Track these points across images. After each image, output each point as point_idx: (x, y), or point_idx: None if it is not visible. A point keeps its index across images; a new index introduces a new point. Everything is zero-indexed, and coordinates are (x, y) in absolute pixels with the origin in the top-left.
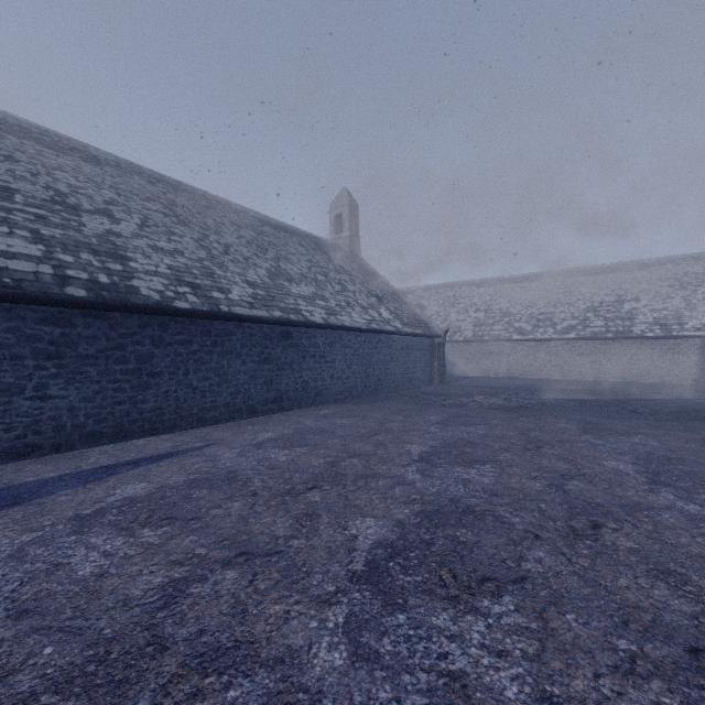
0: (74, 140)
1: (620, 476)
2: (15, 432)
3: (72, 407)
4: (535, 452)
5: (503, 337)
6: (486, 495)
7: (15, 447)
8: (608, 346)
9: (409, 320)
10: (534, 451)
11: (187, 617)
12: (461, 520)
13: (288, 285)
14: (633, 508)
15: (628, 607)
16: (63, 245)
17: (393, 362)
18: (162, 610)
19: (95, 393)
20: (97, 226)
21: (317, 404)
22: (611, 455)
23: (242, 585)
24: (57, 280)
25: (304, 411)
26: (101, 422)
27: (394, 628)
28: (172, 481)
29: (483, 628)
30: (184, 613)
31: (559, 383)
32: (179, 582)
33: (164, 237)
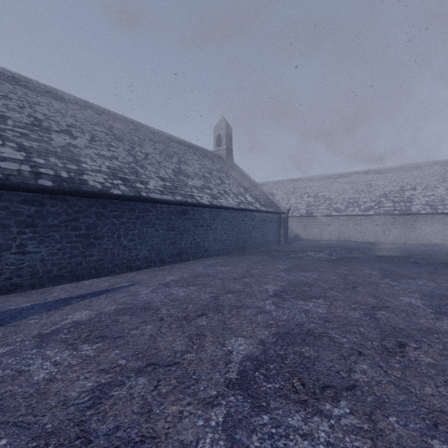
0: (48, 86)
1: (413, 308)
2: (5, 275)
3: (42, 259)
4: (352, 290)
5: (326, 214)
6: (321, 321)
7: (5, 286)
8: (395, 219)
9: (264, 202)
10: (351, 289)
11: (108, 415)
12: (304, 340)
13: (186, 180)
14: (426, 332)
15: (435, 411)
16: (38, 152)
17: (254, 230)
18: (90, 409)
19: (58, 250)
20: (61, 140)
21: (205, 257)
22: (405, 293)
23: (149, 389)
24: (33, 175)
25: (196, 261)
26: (62, 269)
27: (260, 427)
28: (106, 310)
29: (327, 428)
30: (106, 411)
31: (363, 244)
32: (104, 386)
33: (105, 148)
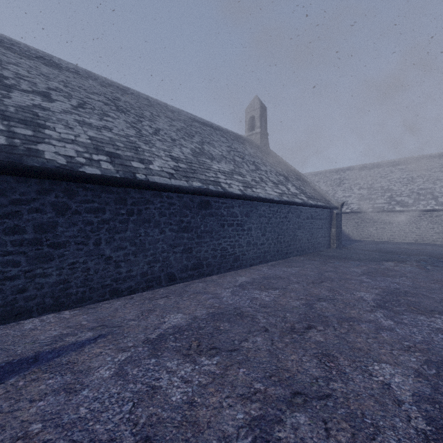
0: (41, 51)
1: None
2: None
3: None
4: None
5: (387, 209)
6: None
7: None
8: None
9: (311, 194)
10: None
11: None
12: None
13: (209, 162)
14: None
15: None
16: None
17: (300, 230)
18: None
19: None
20: (25, 100)
21: (235, 269)
22: None
23: None
24: None
25: (222, 277)
26: None
27: None
28: None
29: None
30: None
31: None
32: None
33: (96, 116)
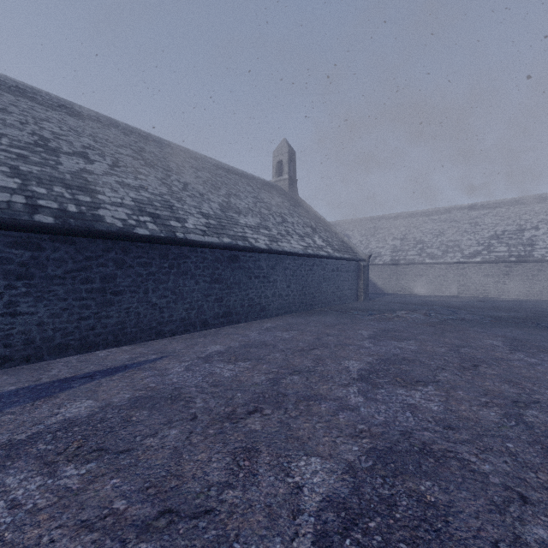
0: (62, 99)
1: None
2: None
3: (40, 322)
4: (474, 371)
5: (417, 261)
6: (439, 427)
7: None
8: (511, 268)
9: (338, 246)
10: (472, 370)
11: None
12: (420, 465)
13: (236, 217)
14: None
15: None
16: (38, 179)
17: (326, 282)
18: None
19: (62, 310)
20: (72, 165)
21: (261, 318)
22: None
23: None
24: (28, 208)
25: (250, 324)
26: (68, 335)
27: None
28: (117, 399)
29: None
30: None
31: (468, 300)
32: None
33: (131, 175)
